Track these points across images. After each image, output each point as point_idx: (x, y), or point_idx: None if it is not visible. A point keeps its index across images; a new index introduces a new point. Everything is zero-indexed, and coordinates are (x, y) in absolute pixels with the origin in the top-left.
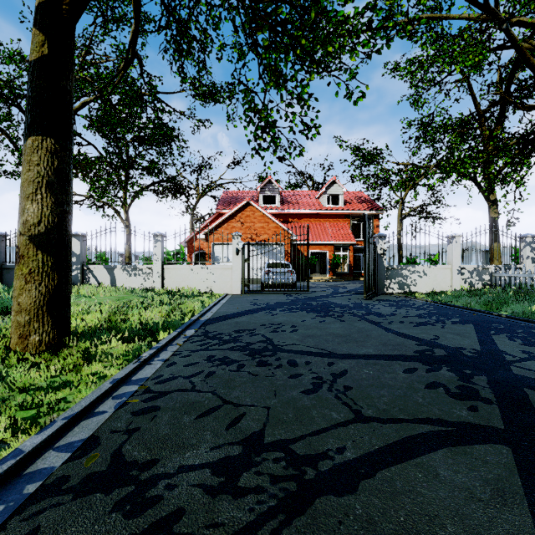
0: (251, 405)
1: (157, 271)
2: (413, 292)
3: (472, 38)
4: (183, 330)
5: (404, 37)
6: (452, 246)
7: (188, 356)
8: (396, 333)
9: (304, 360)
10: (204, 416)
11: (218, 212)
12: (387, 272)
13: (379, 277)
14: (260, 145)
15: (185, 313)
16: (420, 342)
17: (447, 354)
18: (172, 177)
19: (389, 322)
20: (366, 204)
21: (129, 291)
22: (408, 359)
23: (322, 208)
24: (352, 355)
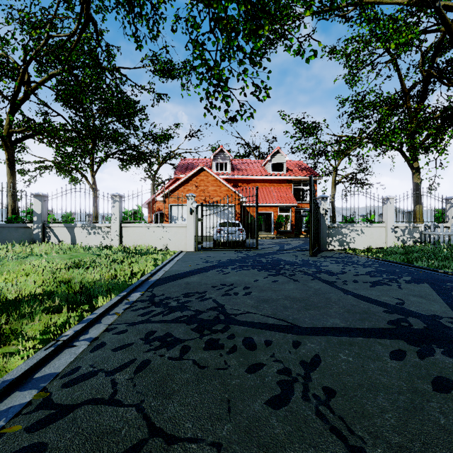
0: (192, 437)
1: (115, 229)
2: (352, 248)
3: (404, 20)
4: (128, 293)
5: (351, 3)
6: (387, 206)
7: (123, 332)
8: (356, 296)
9: (263, 338)
10: None
11: (176, 177)
12: (328, 230)
13: (322, 235)
14: (212, 103)
15: (136, 273)
16: (387, 308)
17: (427, 326)
18: (134, 146)
19: (342, 281)
20: (305, 171)
21: (86, 249)
22: (386, 334)
23: (267, 174)
24: (318, 329)
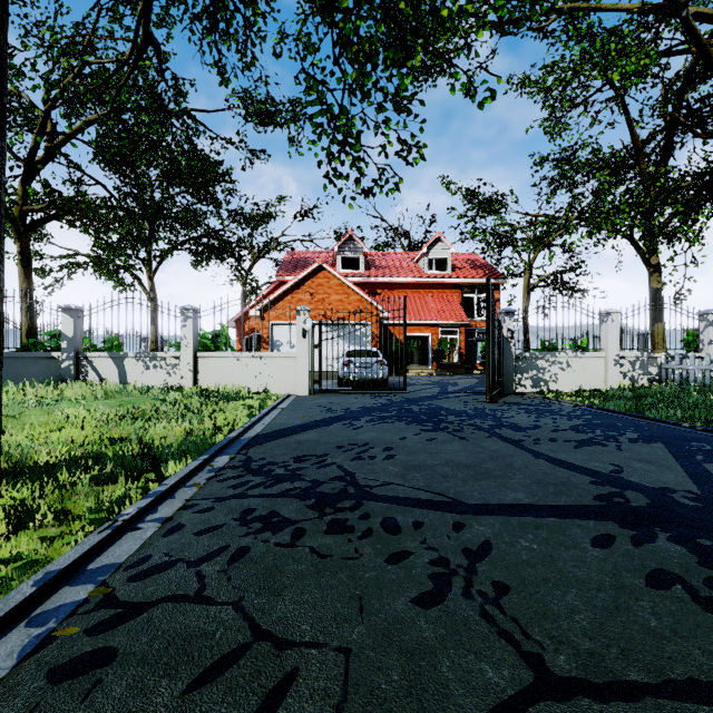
0: (311, 642)
1: (187, 361)
2: (553, 391)
3: (634, 36)
4: (211, 457)
5: (549, 15)
6: (607, 326)
7: (208, 511)
8: (552, 461)
9: (411, 519)
10: (205, 684)
11: (279, 280)
12: (516, 362)
13: (506, 369)
14: (336, 170)
15: (221, 427)
16: (597, 477)
17: (652, 503)
18: (215, 231)
19: (534, 440)
20: (482, 270)
21: (143, 391)
22: (589, 513)
23: (422, 275)
24: (492, 507)
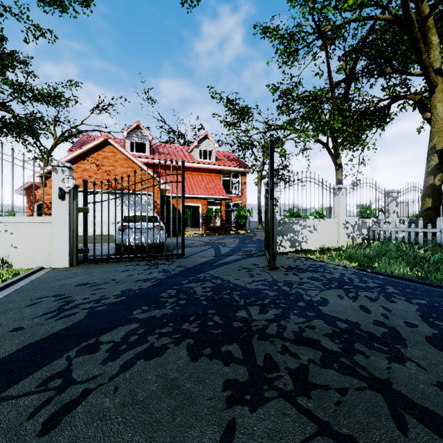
0: None
1: None
2: (304, 249)
3: None
4: None
5: None
6: (339, 198)
7: None
8: None
9: None
10: None
11: None
12: (279, 226)
13: None
14: None
15: None
16: None
17: None
18: (0, 102)
19: None
20: (235, 162)
21: None
22: None
23: (194, 161)
24: None
